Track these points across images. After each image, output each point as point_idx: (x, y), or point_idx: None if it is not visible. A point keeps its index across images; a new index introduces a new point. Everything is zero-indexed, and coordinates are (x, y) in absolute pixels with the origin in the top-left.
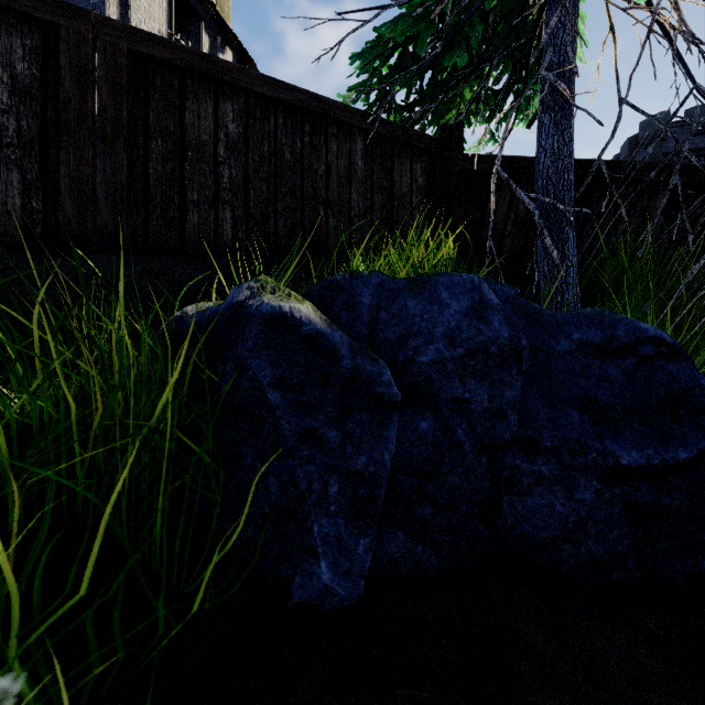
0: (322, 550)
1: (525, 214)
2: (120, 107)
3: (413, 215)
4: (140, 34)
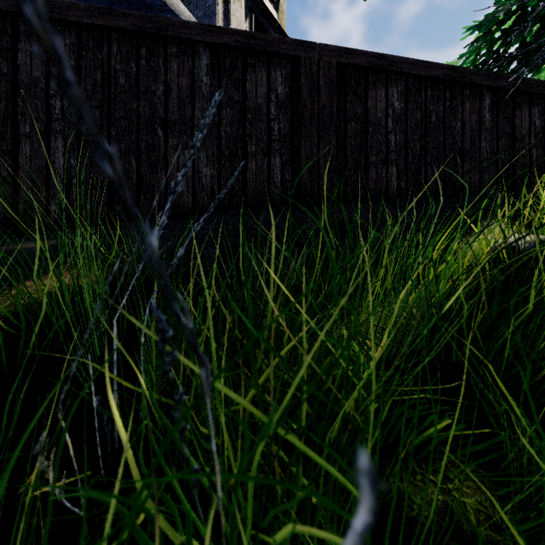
0: None
1: None
2: (332, 104)
3: (531, 153)
4: (343, 51)
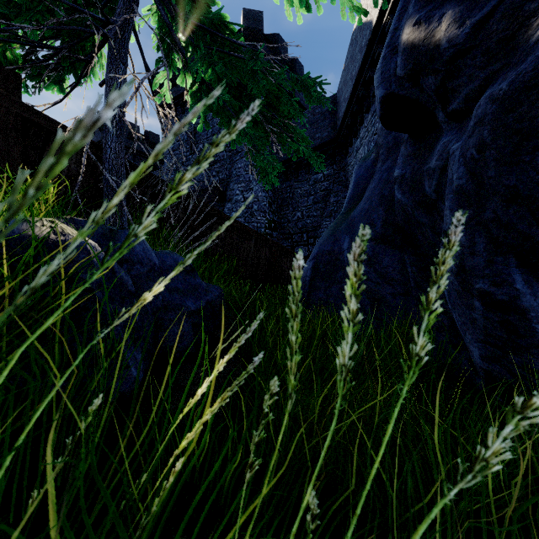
0: (131, 363)
1: (76, 172)
2: None
3: None
4: None
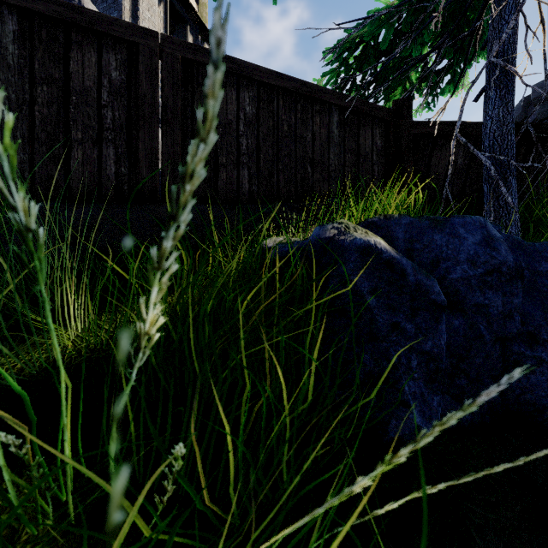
0: (412, 402)
1: (463, 166)
2: (176, 99)
3: (373, 169)
4: (189, 46)
